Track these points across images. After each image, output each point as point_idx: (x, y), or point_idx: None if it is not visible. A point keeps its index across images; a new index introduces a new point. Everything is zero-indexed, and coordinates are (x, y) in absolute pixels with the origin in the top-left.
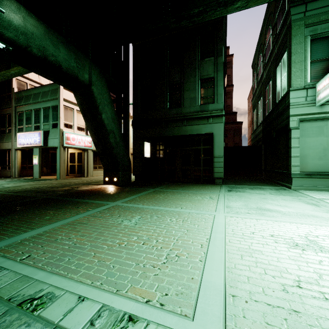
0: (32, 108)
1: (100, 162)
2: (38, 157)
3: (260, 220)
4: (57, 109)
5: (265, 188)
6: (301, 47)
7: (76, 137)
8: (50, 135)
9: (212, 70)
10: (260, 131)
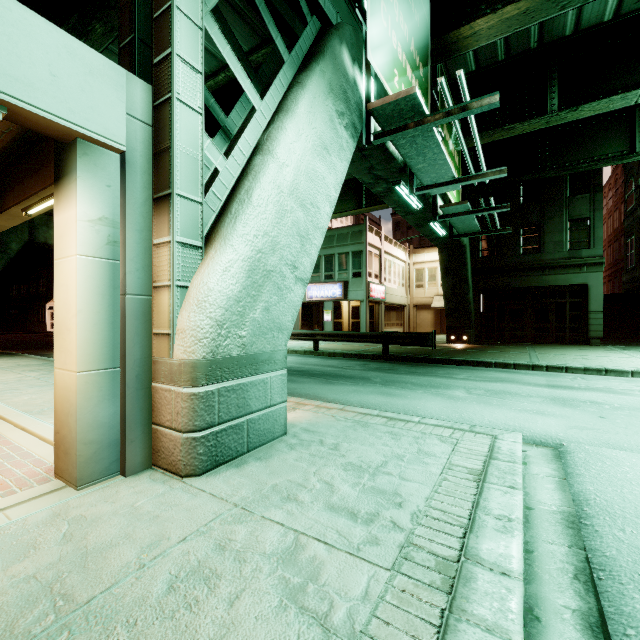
0: (322, 254)
1: (387, 317)
2: (331, 312)
3: None
4: (360, 256)
5: None
6: None
7: (375, 287)
8: (351, 287)
9: (586, 209)
10: None
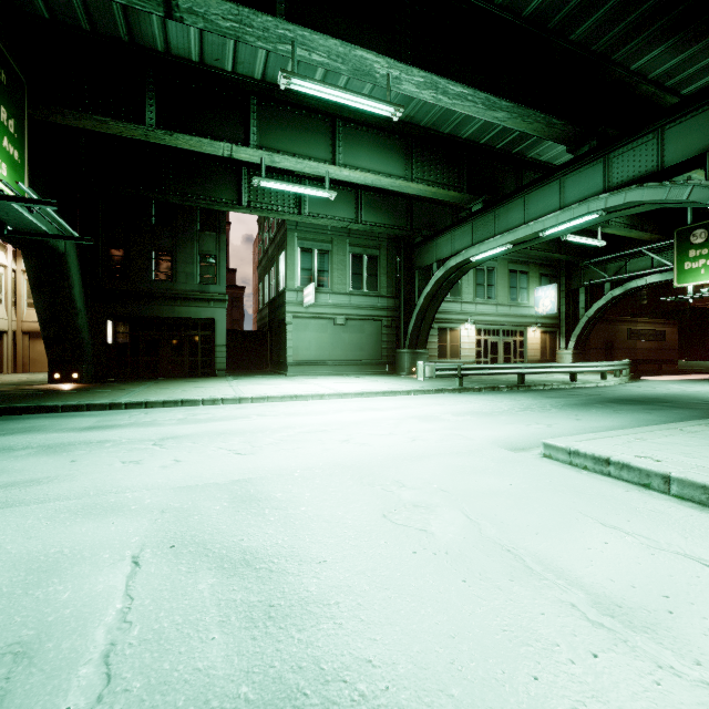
0: None
1: None
2: None
3: (258, 386)
4: None
5: (267, 377)
6: (294, 254)
7: None
8: None
9: (214, 247)
10: (267, 314)
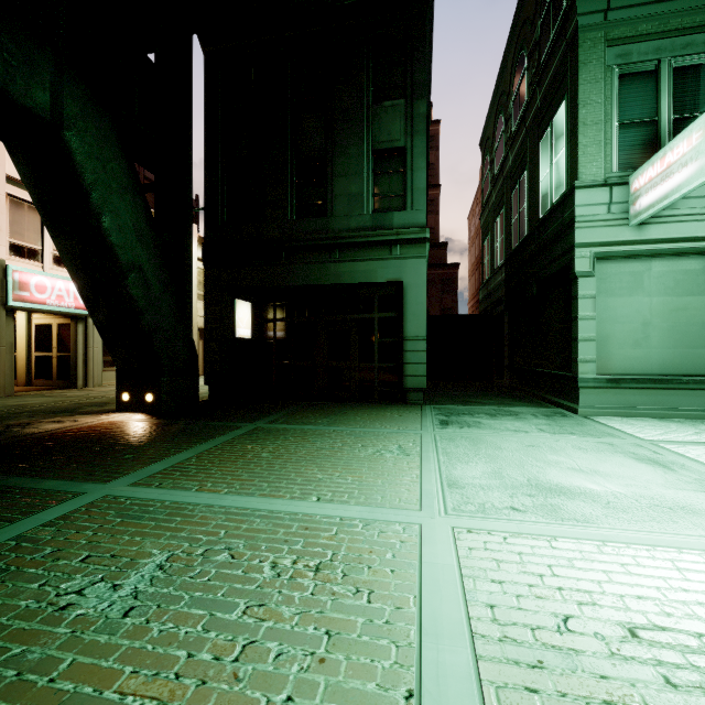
0: None
1: None
2: None
3: (561, 543)
4: None
5: (522, 414)
6: (598, 89)
7: (49, 283)
8: None
9: (400, 130)
10: (501, 282)
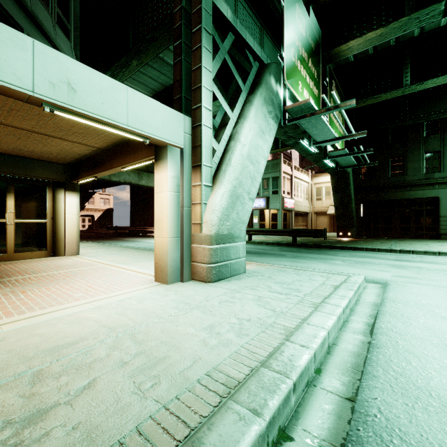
0: None
1: (296, 221)
2: (258, 217)
3: None
4: (277, 180)
5: None
6: None
7: (288, 200)
8: (271, 200)
9: (438, 145)
10: None
